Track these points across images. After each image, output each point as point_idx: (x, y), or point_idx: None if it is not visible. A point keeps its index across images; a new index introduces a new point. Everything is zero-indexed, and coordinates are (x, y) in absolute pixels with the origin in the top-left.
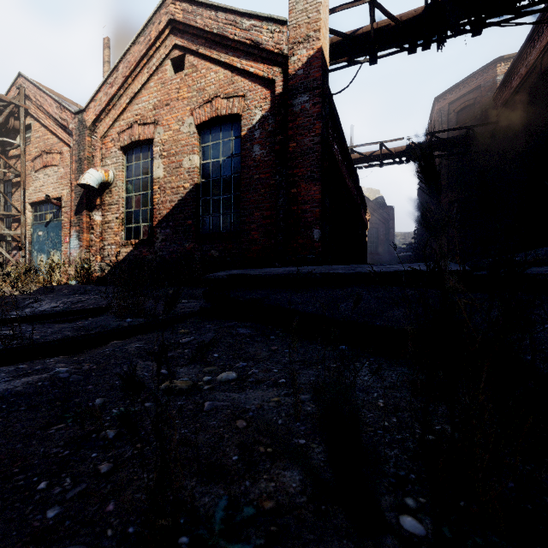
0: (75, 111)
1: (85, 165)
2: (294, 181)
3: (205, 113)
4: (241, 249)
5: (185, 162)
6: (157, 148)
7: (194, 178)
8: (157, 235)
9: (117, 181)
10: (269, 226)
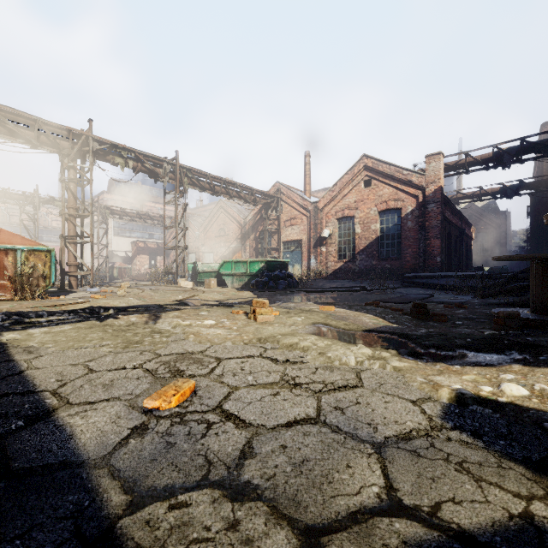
0: (313, 202)
1: (318, 226)
2: (428, 238)
3: (383, 206)
4: (402, 264)
5: (372, 227)
6: (357, 220)
7: (377, 234)
8: (357, 258)
9: (335, 233)
10: (415, 255)
